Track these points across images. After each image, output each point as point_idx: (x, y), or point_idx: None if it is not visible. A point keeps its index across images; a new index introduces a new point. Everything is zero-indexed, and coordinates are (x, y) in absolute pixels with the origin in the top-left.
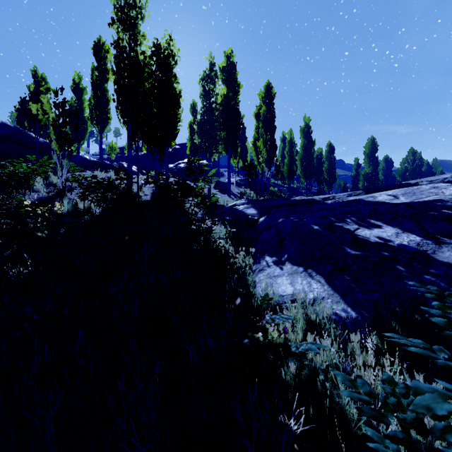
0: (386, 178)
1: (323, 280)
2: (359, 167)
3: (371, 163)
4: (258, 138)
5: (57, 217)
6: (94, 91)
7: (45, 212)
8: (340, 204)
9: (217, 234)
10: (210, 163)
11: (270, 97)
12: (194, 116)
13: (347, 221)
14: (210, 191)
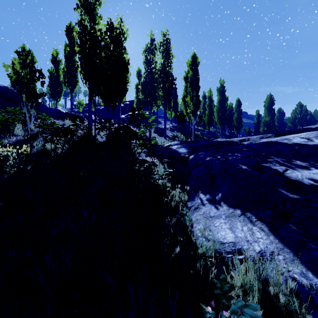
0: (279, 124)
1: (266, 227)
2: (260, 116)
3: (270, 113)
4: (187, 95)
5: (23, 156)
6: (66, 62)
7: (13, 153)
8: (259, 145)
9: (156, 171)
10: (151, 113)
11: (196, 64)
12: (139, 80)
13: (273, 162)
14: (151, 135)
